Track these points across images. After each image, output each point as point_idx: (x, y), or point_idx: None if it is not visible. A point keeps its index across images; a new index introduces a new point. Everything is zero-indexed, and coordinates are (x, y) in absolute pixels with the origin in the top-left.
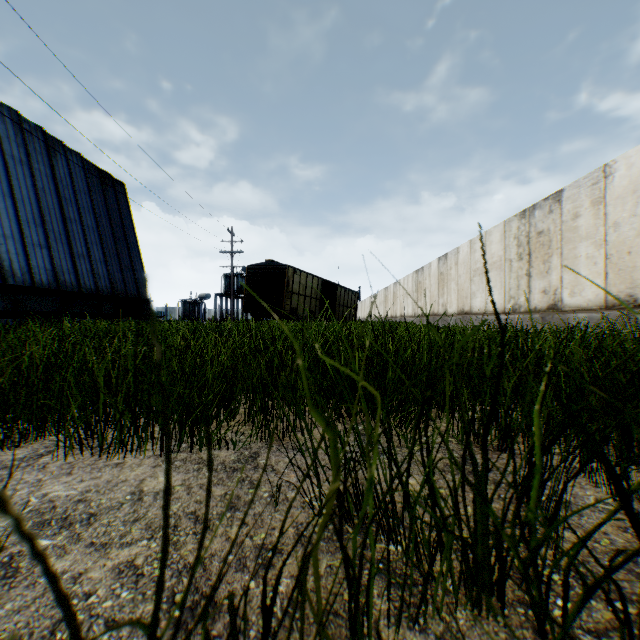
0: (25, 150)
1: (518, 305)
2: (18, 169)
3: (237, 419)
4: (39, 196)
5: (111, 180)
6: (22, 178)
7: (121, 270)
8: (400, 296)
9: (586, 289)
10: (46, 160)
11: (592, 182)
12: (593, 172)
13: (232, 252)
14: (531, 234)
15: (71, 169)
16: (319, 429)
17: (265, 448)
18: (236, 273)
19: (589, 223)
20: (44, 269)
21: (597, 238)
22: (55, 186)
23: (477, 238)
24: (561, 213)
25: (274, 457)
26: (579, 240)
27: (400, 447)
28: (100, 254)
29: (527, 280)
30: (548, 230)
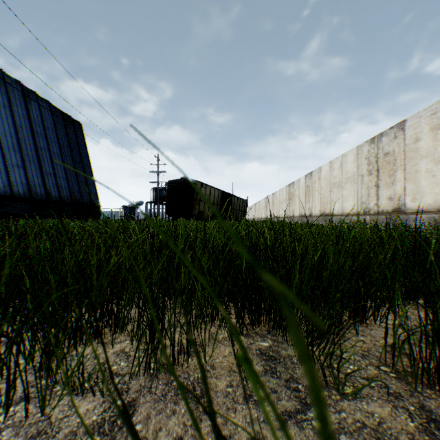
0: (7, 97)
1: (368, 208)
2: (2, 111)
3: (129, 328)
4: (17, 130)
5: (71, 120)
6: (5, 117)
7: (78, 184)
8: (277, 203)
9: (426, 196)
10: (23, 105)
11: (431, 113)
12: (432, 105)
13: (158, 172)
14: (379, 155)
15: (42, 112)
16: (219, 347)
17: (147, 389)
18: (161, 187)
19: (428, 145)
20: (21, 183)
21: (435, 156)
22: (30, 124)
23: (335, 159)
24: (404, 138)
25: (155, 414)
26: (420, 158)
27: (326, 387)
28: (63, 173)
29: (376, 190)
30: (393, 151)
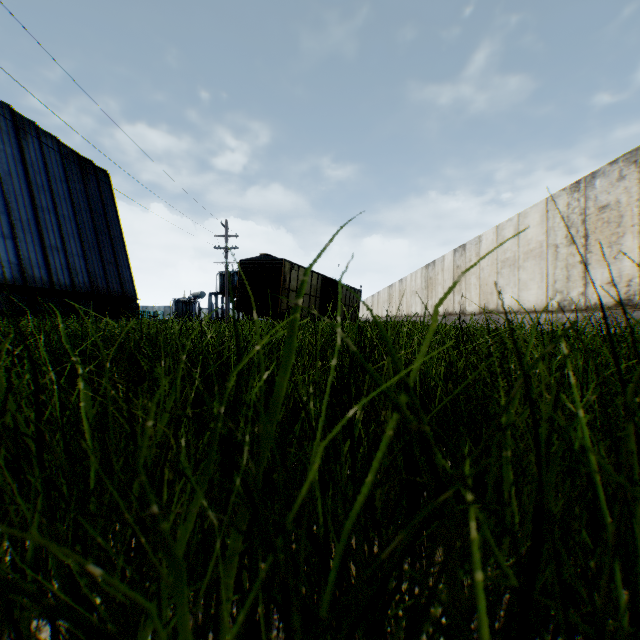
0: None
1: (568, 301)
2: None
3: None
4: (3, 180)
5: (93, 168)
6: None
7: (103, 265)
8: (407, 294)
9: None
10: (14, 141)
11: None
12: None
13: (226, 247)
14: (589, 210)
15: (44, 153)
16: None
17: None
18: (232, 271)
19: None
20: (7, 262)
21: None
22: (24, 170)
23: (506, 222)
24: (639, 178)
25: None
26: None
27: None
28: (78, 247)
29: (582, 269)
30: (617, 202)
